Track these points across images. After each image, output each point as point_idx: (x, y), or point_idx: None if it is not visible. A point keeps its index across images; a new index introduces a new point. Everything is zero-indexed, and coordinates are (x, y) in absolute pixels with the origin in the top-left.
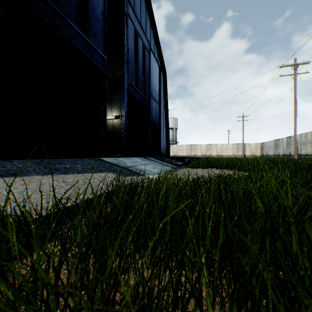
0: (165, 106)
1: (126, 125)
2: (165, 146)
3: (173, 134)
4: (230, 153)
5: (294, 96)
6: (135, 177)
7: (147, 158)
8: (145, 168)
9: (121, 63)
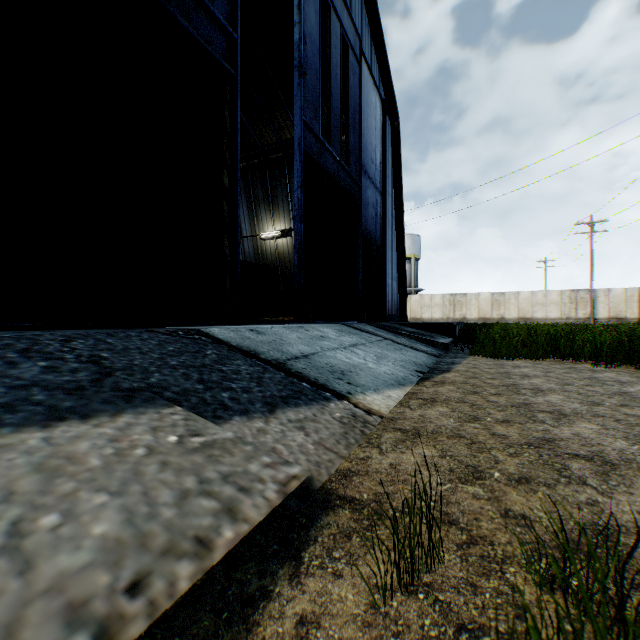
0: (397, 201)
1: (298, 236)
2: (395, 295)
3: (411, 272)
4: (553, 313)
5: None
6: (309, 411)
7: (355, 325)
8: (349, 361)
9: (292, 107)
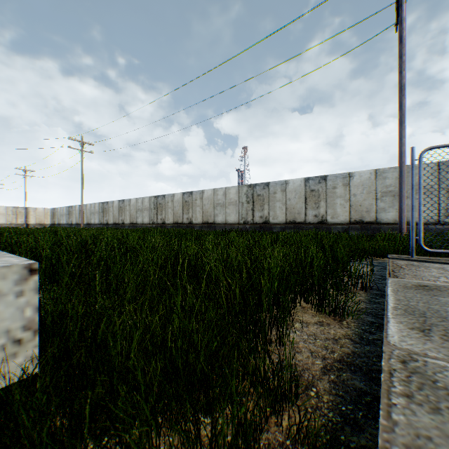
0: None
1: None
2: None
3: None
4: (3, 220)
5: (82, 170)
6: None
7: None
8: None
9: None
